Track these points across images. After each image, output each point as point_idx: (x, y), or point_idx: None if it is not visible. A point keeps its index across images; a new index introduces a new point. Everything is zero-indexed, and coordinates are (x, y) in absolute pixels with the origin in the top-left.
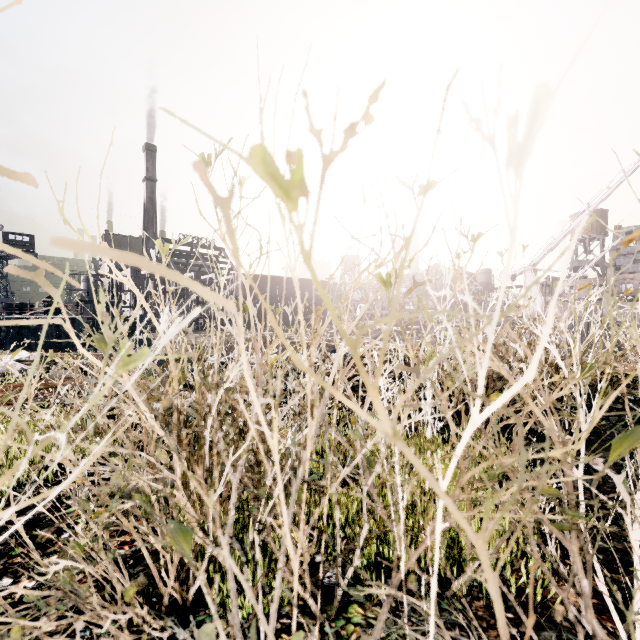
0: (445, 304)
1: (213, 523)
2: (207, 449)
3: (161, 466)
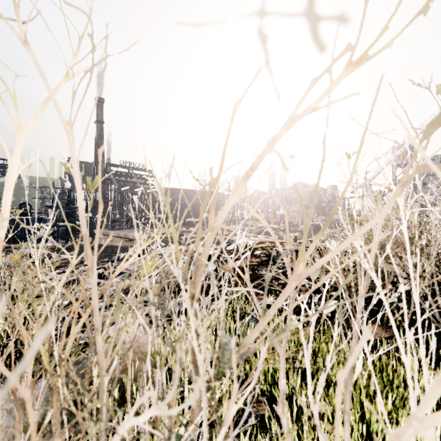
0: None
1: None
2: None
3: None
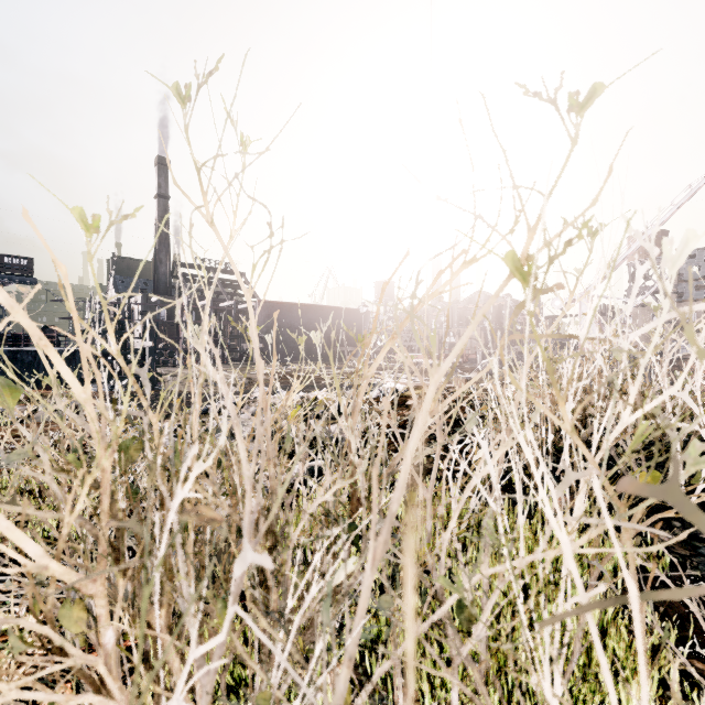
0: (551, 329)
1: (188, 698)
2: (157, 606)
3: (65, 641)
